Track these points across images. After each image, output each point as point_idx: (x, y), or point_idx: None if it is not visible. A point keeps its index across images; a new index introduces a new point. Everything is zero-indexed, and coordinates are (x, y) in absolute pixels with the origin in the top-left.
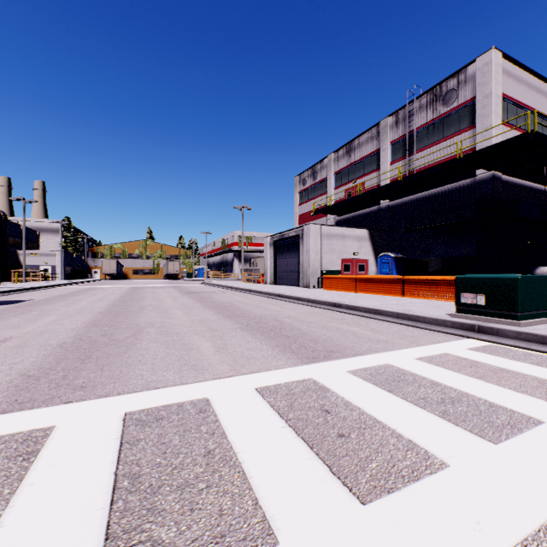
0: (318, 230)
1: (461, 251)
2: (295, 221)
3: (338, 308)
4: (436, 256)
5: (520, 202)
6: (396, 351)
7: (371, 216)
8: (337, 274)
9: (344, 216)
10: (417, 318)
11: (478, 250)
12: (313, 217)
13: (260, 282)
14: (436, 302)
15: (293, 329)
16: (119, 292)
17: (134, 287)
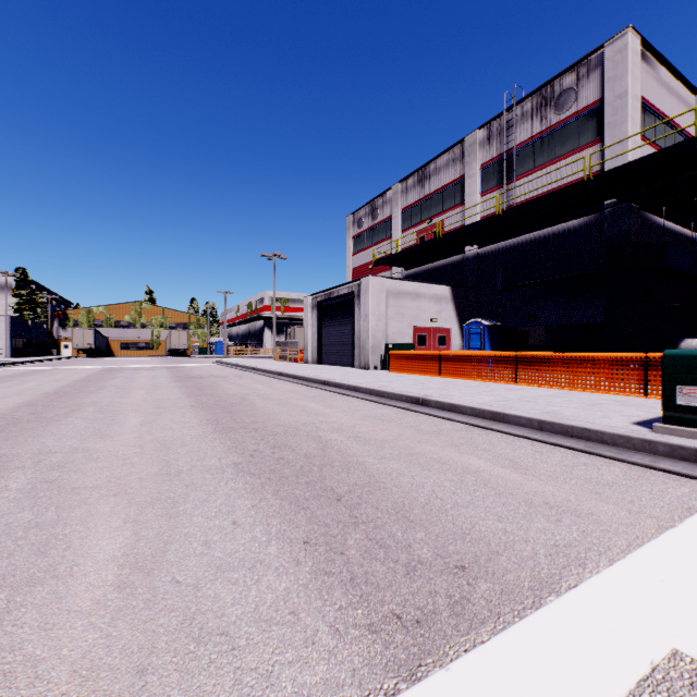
0: (381, 285)
1: (581, 317)
2: (347, 277)
3: (424, 408)
4: (545, 324)
5: (668, 247)
6: (633, 560)
7: (453, 269)
8: (408, 350)
9: (416, 269)
10: (585, 433)
11: (607, 315)
12: (372, 271)
13: (298, 360)
14: (576, 394)
15: (349, 466)
16: (72, 378)
17: (108, 369)
